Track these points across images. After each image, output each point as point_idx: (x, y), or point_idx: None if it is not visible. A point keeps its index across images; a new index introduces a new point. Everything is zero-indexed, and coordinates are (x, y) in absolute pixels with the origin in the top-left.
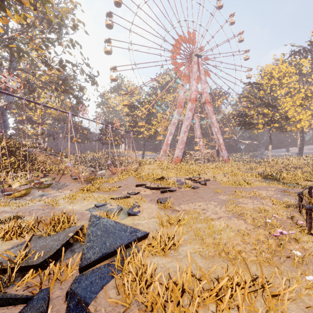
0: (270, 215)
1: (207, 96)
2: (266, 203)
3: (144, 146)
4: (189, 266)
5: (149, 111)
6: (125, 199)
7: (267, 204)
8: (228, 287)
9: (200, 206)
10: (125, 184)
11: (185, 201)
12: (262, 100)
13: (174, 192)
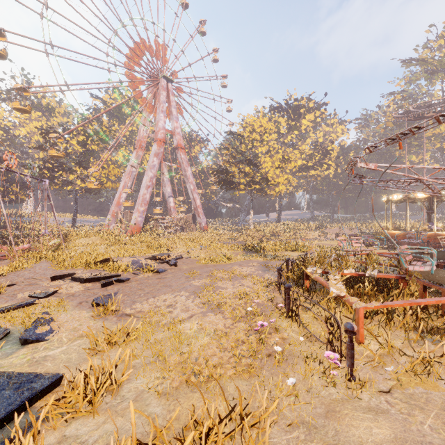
0: (251, 301)
1: (180, 139)
2: (247, 284)
3: (76, 206)
4: (129, 437)
5: (87, 147)
6: (22, 309)
7: (248, 285)
8: (196, 439)
9: (165, 301)
10: (28, 278)
11: (143, 295)
12: (244, 155)
13: (126, 283)
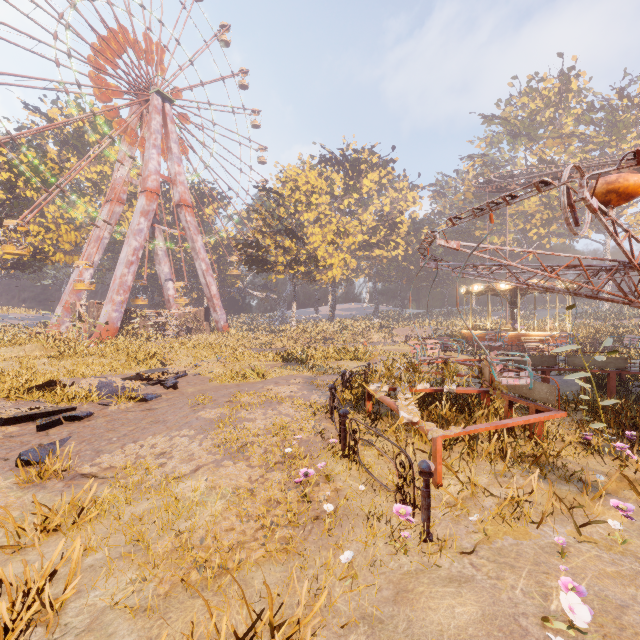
0: (291, 436)
1: (185, 191)
2: (286, 412)
3: None
4: None
5: (16, 192)
6: None
7: (287, 413)
8: None
9: (155, 447)
10: None
11: (117, 440)
12: (283, 223)
13: (85, 421)
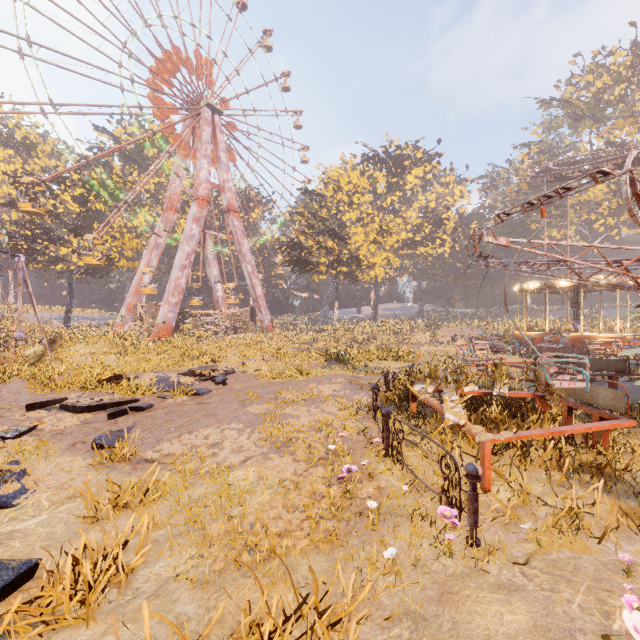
0: (334, 434)
1: (233, 197)
2: (329, 410)
3: (71, 296)
4: None
5: (88, 205)
6: None
7: (330, 411)
8: None
9: (207, 438)
10: None
11: (174, 430)
12: (325, 223)
13: (147, 412)
